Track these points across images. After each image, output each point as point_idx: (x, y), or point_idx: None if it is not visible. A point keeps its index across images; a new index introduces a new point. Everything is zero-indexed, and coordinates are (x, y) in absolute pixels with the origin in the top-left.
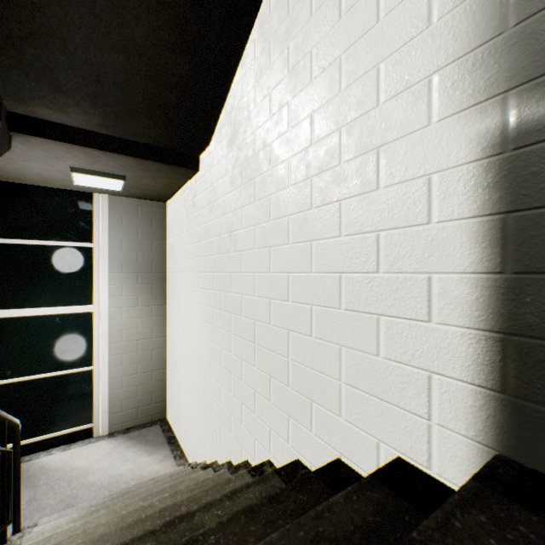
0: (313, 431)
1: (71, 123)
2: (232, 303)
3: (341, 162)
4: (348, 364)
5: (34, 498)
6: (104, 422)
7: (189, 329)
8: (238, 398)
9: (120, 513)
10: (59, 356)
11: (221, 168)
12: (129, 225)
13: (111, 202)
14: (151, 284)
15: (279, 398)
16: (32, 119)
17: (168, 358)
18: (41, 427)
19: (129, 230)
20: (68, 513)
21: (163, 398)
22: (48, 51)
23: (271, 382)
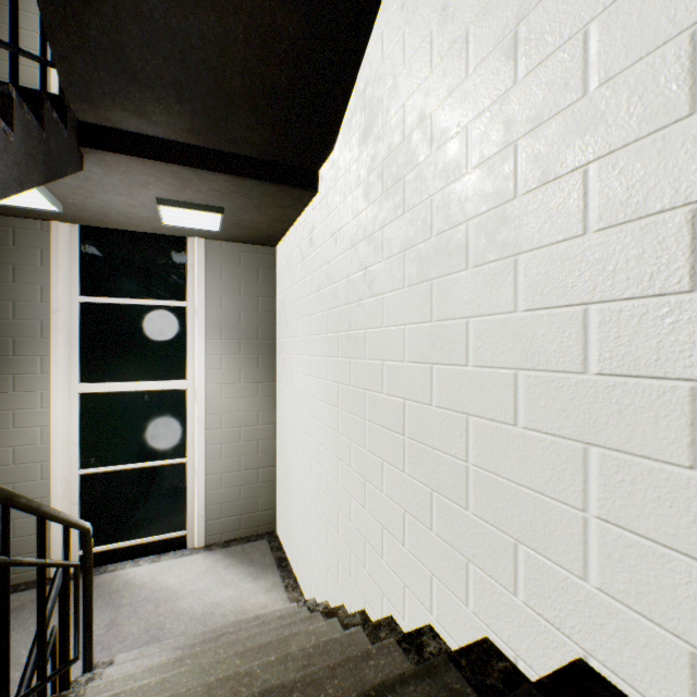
0: (520, 595)
1: (153, 131)
2: (367, 375)
3: (586, 90)
4: (607, 482)
5: (115, 622)
6: (199, 531)
7: (305, 413)
8: (377, 519)
9: (206, 680)
10: (148, 443)
11: (350, 177)
12: (229, 277)
13: (209, 248)
14: (256, 355)
15: (449, 527)
16: (107, 130)
17: (277, 452)
18: (128, 530)
19: (229, 284)
20: (148, 654)
21: (272, 505)
22: (118, 20)
23: (433, 500)
